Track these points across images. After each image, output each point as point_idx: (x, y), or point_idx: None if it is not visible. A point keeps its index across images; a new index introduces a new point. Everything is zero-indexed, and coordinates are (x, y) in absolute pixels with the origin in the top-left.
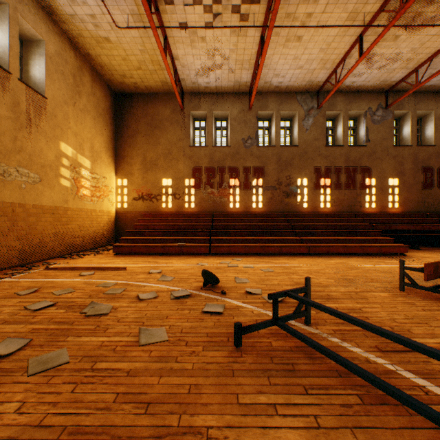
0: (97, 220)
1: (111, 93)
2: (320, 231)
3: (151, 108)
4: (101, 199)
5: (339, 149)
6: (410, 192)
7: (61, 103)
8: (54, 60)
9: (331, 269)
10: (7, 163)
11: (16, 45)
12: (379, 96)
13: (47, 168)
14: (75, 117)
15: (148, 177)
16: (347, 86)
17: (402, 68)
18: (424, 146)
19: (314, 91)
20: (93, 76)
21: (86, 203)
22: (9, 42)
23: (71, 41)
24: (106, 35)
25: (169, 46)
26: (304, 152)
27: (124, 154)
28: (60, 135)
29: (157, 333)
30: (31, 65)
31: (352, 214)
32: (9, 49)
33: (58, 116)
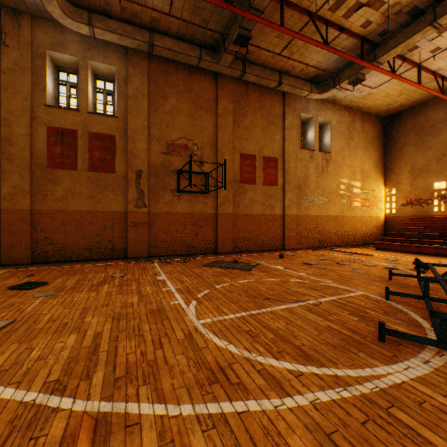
0: (366, 224)
1: (379, 121)
2: None
3: (419, 118)
4: (369, 208)
5: None
6: None
7: (339, 151)
8: (335, 128)
9: None
10: (313, 196)
11: (316, 134)
12: None
13: (331, 193)
14: (348, 155)
15: (416, 183)
16: None
17: None
18: None
19: None
20: (362, 119)
21: (357, 212)
22: (314, 135)
23: (345, 107)
24: (367, 92)
25: (425, 68)
26: None
27: (391, 167)
28: (339, 171)
29: (359, 271)
30: (323, 138)
31: None
32: (314, 138)
33: (337, 160)
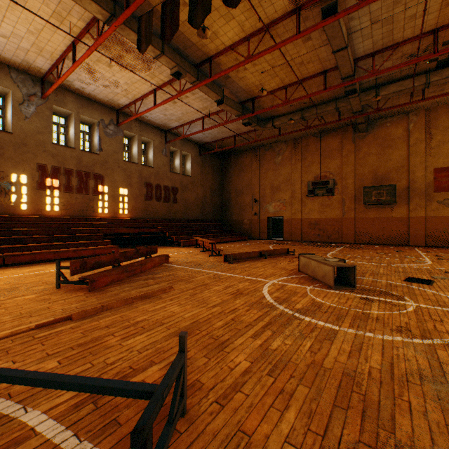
0: None
1: None
2: (33, 237)
3: None
4: None
5: (71, 151)
6: (137, 202)
7: None
8: None
9: (8, 280)
10: None
11: None
12: (112, 112)
13: None
14: None
15: None
16: (78, 89)
17: (124, 96)
18: (147, 166)
19: (38, 76)
20: None
21: None
22: None
23: None
24: None
25: None
26: (24, 144)
27: None
28: None
29: None
30: None
31: (84, 219)
32: None
33: None
